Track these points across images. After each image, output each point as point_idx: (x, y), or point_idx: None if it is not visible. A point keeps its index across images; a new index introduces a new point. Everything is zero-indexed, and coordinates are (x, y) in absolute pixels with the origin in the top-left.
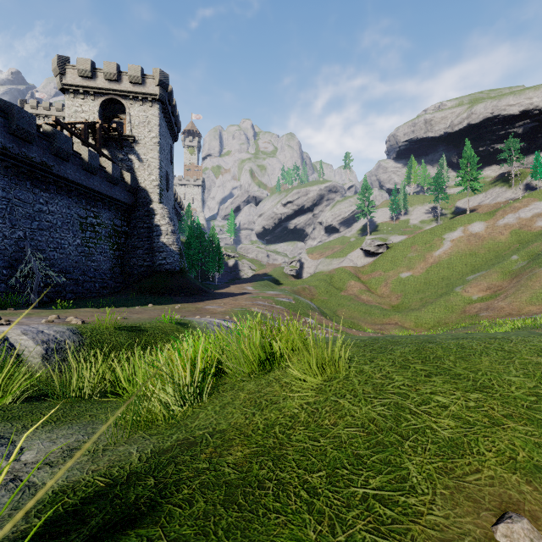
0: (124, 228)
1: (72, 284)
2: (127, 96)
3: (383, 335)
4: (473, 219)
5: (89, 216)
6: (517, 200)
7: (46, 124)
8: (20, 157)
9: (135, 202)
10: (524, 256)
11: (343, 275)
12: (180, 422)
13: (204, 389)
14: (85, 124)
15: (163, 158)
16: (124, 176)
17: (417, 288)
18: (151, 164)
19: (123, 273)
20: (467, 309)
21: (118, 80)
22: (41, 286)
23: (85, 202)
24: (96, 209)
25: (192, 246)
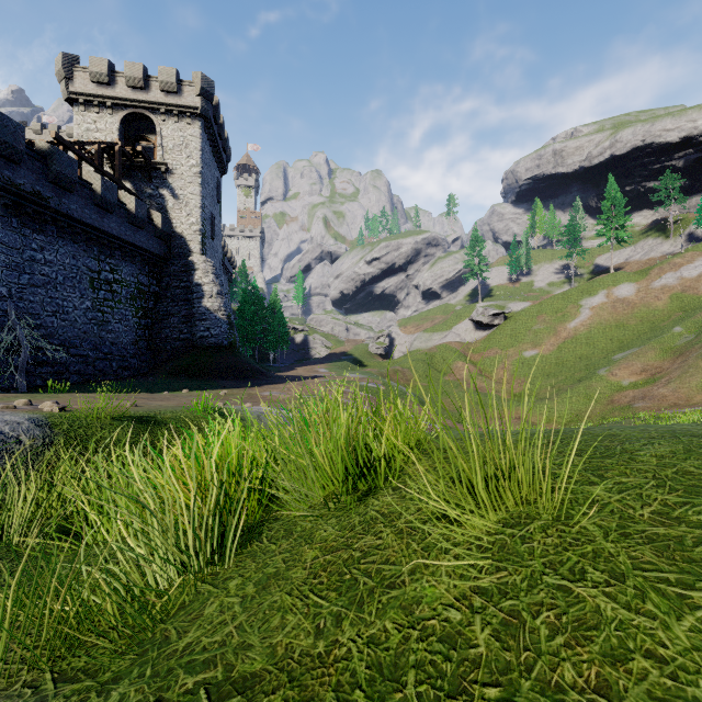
0: (152, 287)
1: (78, 363)
2: (157, 110)
3: None
4: (620, 280)
5: (103, 270)
6: (677, 254)
7: (40, 140)
8: (2, 182)
9: (168, 253)
10: (691, 327)
11: (447, 354)
12: (158, 625)
13: (226, 537)
14: (99, 145)
15: (206, 195)
16: (153, 217)
17: (547, 371)
18: (190, 202)
19: (151, 348)
20: (616, 398)
21: (146, 87)
22: (34, 365)
23: (97, 251)
24: (113, 261)
25: (247, 315)
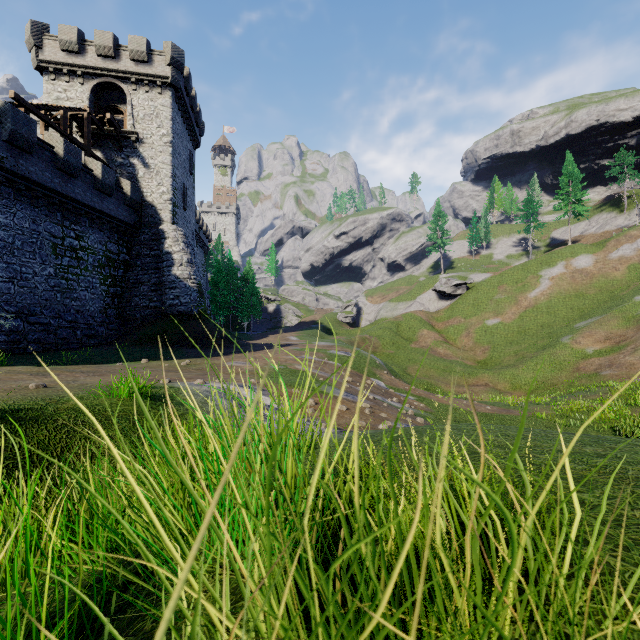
0: (122, 256)
1: (38, 331)
2: (128, 80)
3: (481, 403)
4: (578, 252)
5: (67, 236)
6: (632, 227)
7: None
8: None
9: (138, 222)
10: None
11: (412, 322)
12: None
13: None
14: (65, 111)
15: (177, 165)
16: (123, 185)
17: (510, 338)
18: (160, 171)
19: (121, 316)
20: (582, 366)
21: (116, 56)
22: None
23: (61, 216)
24: (78, 227)
25: (220, 285)
